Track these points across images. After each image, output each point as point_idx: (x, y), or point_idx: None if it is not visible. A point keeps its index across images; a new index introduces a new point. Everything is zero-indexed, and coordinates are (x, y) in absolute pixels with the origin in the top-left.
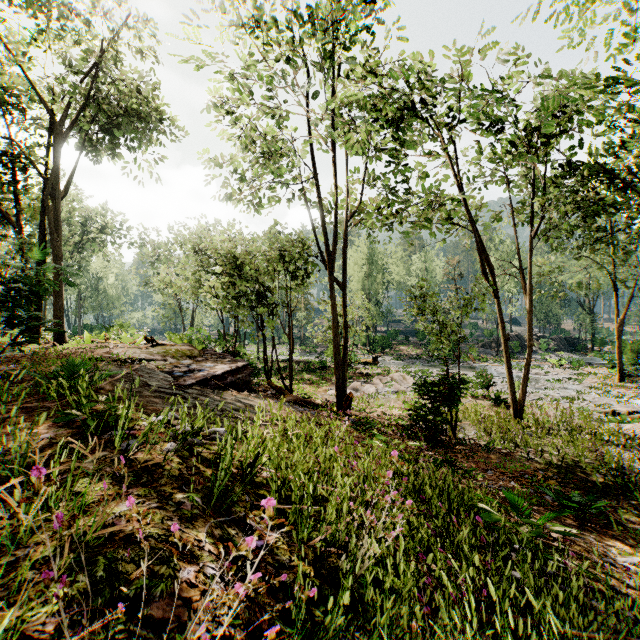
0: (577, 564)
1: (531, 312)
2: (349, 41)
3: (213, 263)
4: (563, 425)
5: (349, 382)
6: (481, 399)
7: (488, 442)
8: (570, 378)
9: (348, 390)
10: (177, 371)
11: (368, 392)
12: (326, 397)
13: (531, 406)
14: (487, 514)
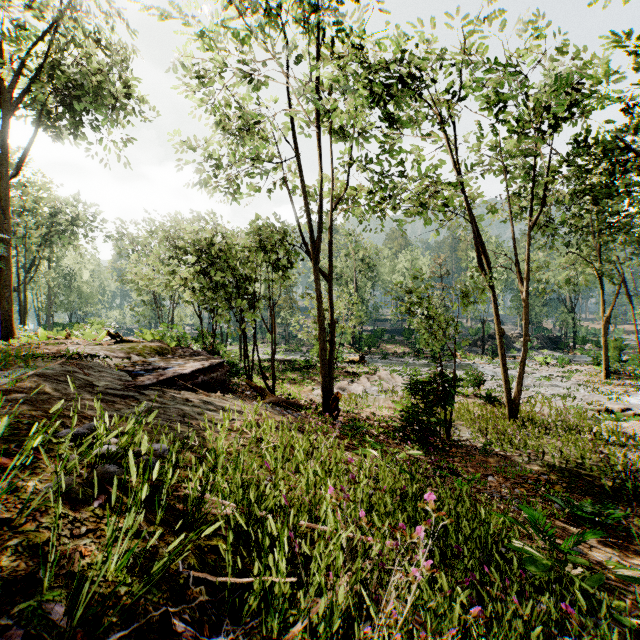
0: (630, 608)
1: (526, 306)
2: (337, 0)
3: (188, 252)
4: (559, 424)
5: (335, 381)
6: (472, 398)
7: (484, 444)
8: (557, 375)
9: (335, 390)
10: (139, 369)
11: (355, 392)
12: (311, 397)
13: (523, 404)
14: (533, 559)
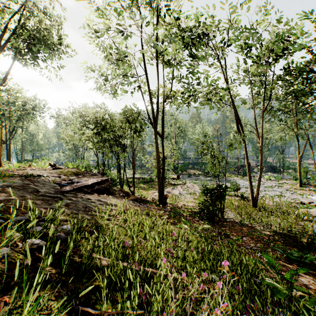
0: None
1: (261, 150)
2: None
3: (90, 123)
4: (277, 210)
5: (165, 188)
6: (233, 196)
7: (240, 220)
8: (275, 185)
9: (164, 192)
10: (64, 183)
11: (175, 193)
12: (153, 196)
13: (259, 200)
14: (277, 290)
